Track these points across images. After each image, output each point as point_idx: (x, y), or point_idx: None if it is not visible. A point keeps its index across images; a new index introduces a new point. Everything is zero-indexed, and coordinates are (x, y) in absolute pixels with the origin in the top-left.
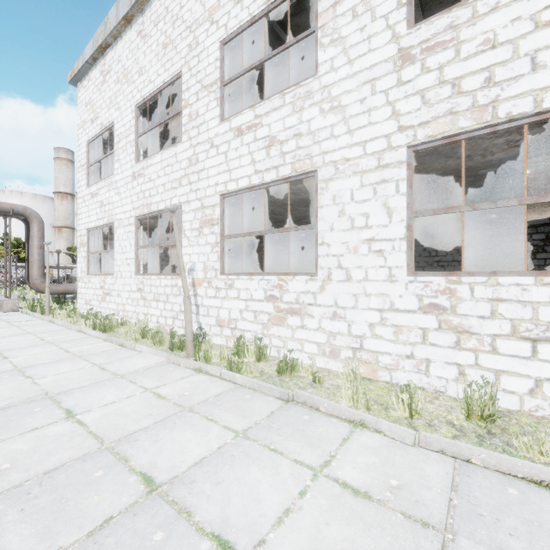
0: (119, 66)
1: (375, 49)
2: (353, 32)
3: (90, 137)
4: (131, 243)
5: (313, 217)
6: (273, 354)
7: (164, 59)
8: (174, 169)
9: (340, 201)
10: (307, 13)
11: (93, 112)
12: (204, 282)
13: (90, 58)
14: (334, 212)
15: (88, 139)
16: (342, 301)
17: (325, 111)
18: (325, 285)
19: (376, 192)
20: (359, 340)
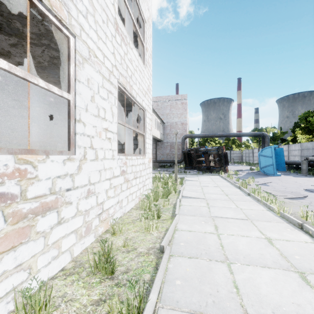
0: None
1: None
2: None
3: None
4: None
5: None
6: None
7: None
8: None
9: (92, 87)
10: None
11: None
12: None
13: None
14: (89, 95)
15: None
16: (93, 177)
17: None
18: (82, 165)
19: (109, 97)
20: (102, 206)
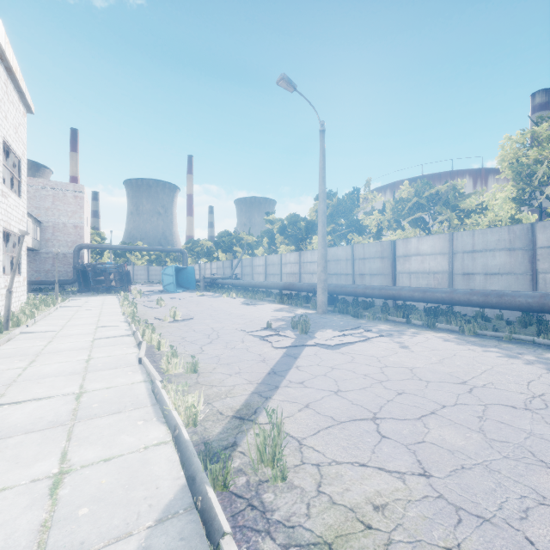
0: None
1: None
2: None
3: None
4: None
5: None
6: None
7: None
8: None
9: None
10: None
11: None
12: None
13: None
14: None
15: None
16: None
17: None
18: None
19: None
20: None
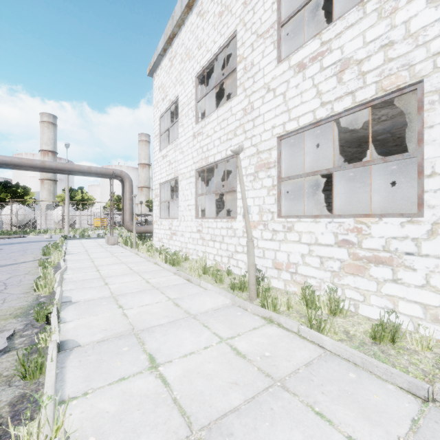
0: (182, 49)
1: None
2: None
3: (162, 112)
4: (191, 192)
5: (359, 160)
6: (347, 307)
7: (220, 26)
8: (229, 122)
9: None
10: None
11: (163, 92)
12: (260, 224)
13: (162, 50)
14: None
15: (160, 114)
16: None
17: None
18: (437, 230)
19: None
20: None
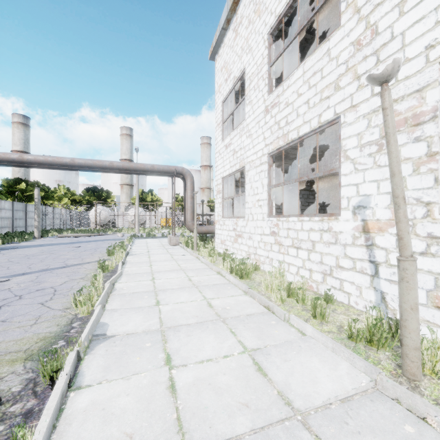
0: (250, 8)
1: None
2: None
3: (224, 95)
4: (262, 183)
5: None
6: None
7: None
8: (324, 73)
9: None
10: None
11: (226, 72)
12: (393, 226)
13: (225, 23)
14: None
15: (222, 99)
16: None
17: None
18: None
19: None
20: None
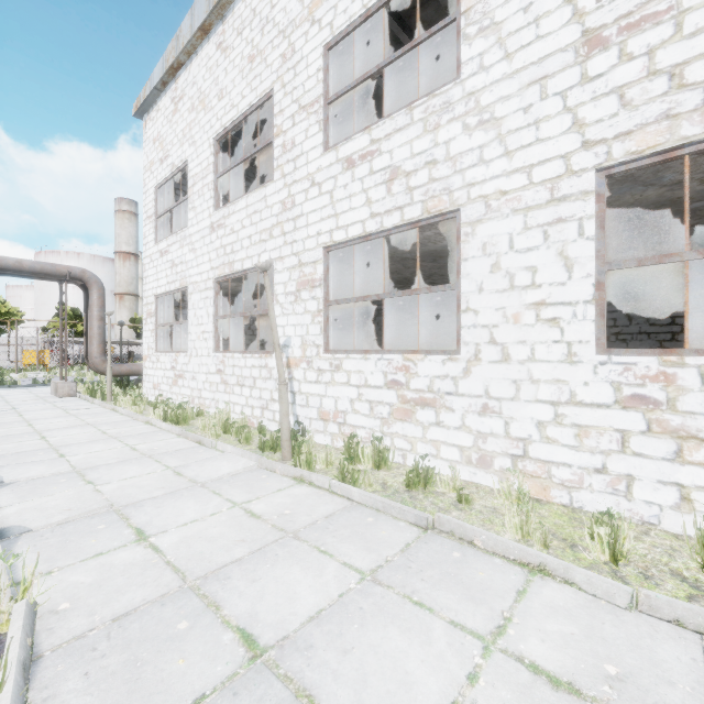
0: (193, 90)
1: (547, 35)
2: (513, 14)
3: (159, 181)
4: (208, 312)
5: (440, 276)
6: (396, 459)
7: (250, 76)
8: (262, 217)
9: (493, 251)
10: (434, 3)
11: (162, 149)
12: (303, 362)
13: (159, 83)
14: (484, 266)
15: (156, 184)
16: (496, 389)
17: (470, 127)
18: (470, 367)
19: (548, 237)
20: (522, 445)
